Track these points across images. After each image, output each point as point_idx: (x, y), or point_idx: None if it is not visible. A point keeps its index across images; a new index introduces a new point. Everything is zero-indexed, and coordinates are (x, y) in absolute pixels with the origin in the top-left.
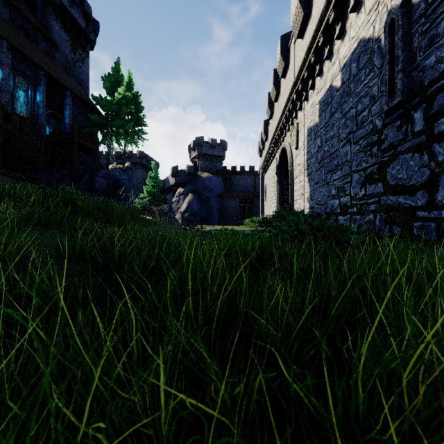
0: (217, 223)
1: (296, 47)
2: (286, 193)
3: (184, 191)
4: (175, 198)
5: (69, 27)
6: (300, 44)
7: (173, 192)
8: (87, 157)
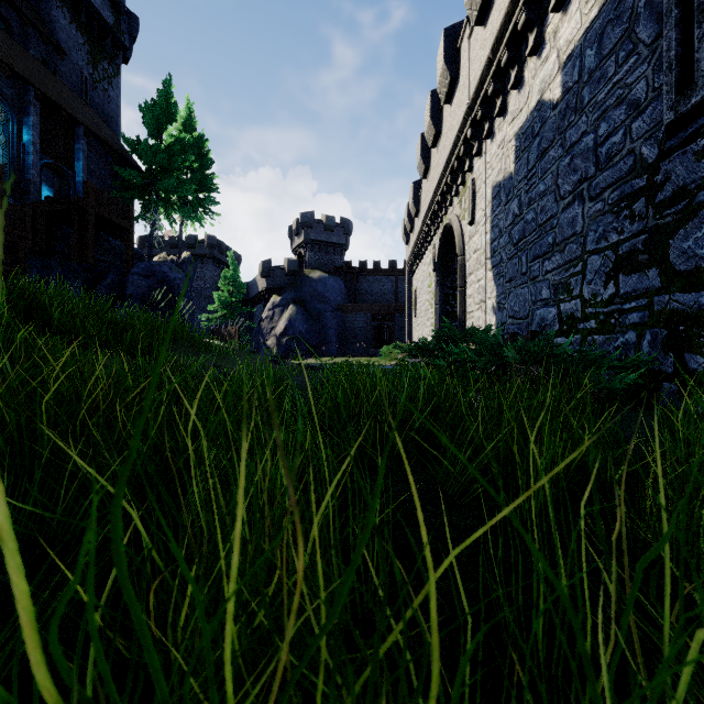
0: (336, 354)
1: (472, 44)
2: (450, 303)
3: (282, 300)
4: (266, 312)
5: (84, 22)
6: (479, 36)
7: (264, 303)
8: (116, 241)
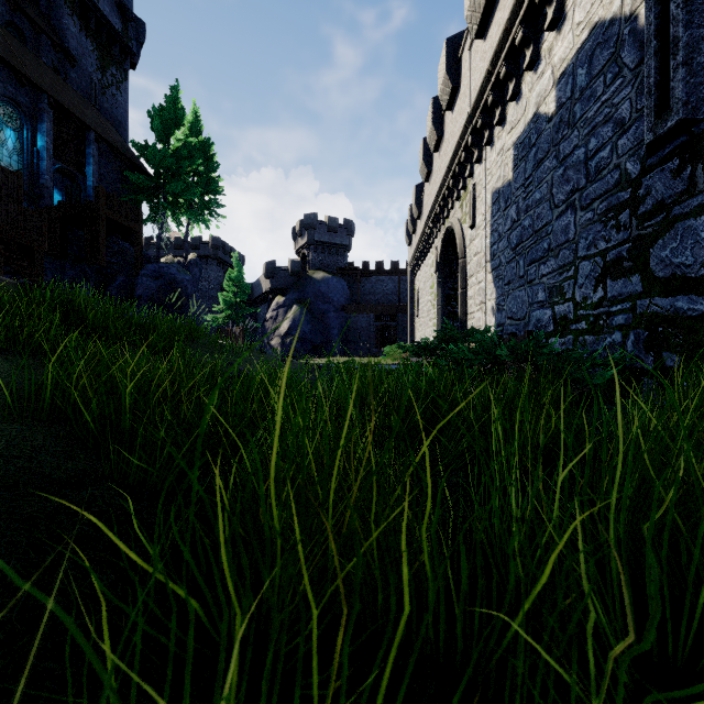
0: (339, 353)
1: (473, 55)
2: (452, 304)
3: (286, 301)
4: (270, 312)
5: (94, 29)
6: (479, 48)
7: (268, 303)
8: (125, 243)
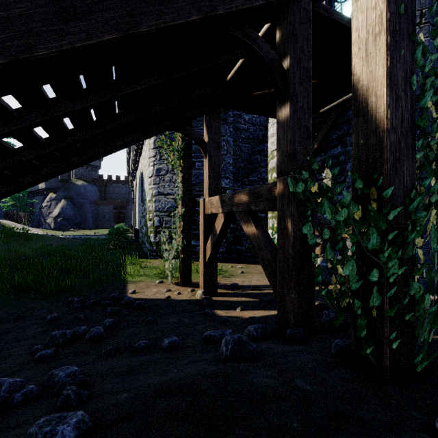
0: (92, 227)
1: None
2: None
3: (57, 196)
4: (45, 202)
5: None
6: None
7: (43, 196)
8: None
